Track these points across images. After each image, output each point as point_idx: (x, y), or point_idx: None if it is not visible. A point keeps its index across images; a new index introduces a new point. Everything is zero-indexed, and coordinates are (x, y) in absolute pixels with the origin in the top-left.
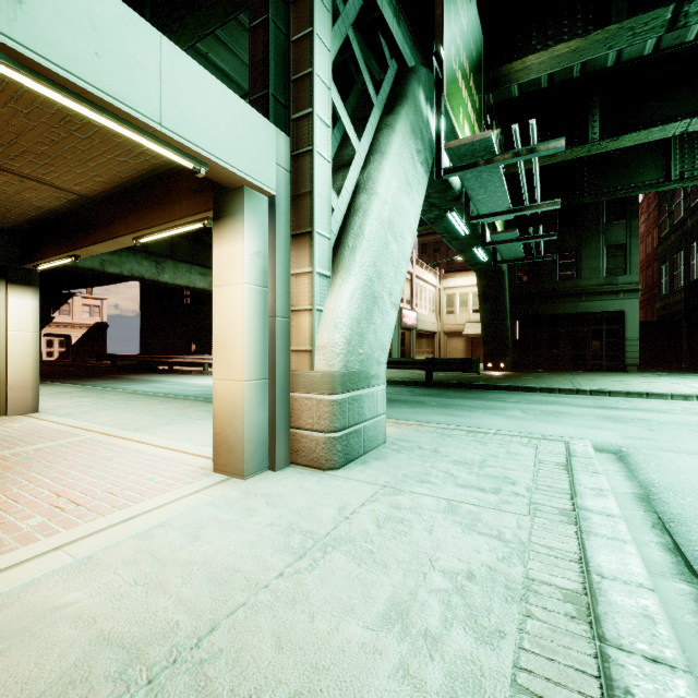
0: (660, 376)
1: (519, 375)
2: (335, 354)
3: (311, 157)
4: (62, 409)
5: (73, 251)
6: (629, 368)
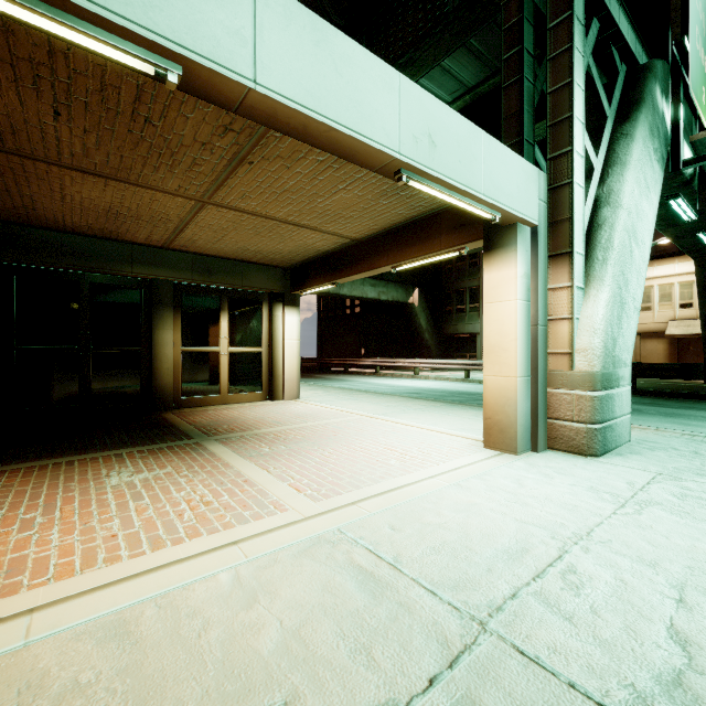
0: None
1: None
2: (595, 357)
3: (570, 188)
4: (312, 398)
5: (337, 280)
6: None
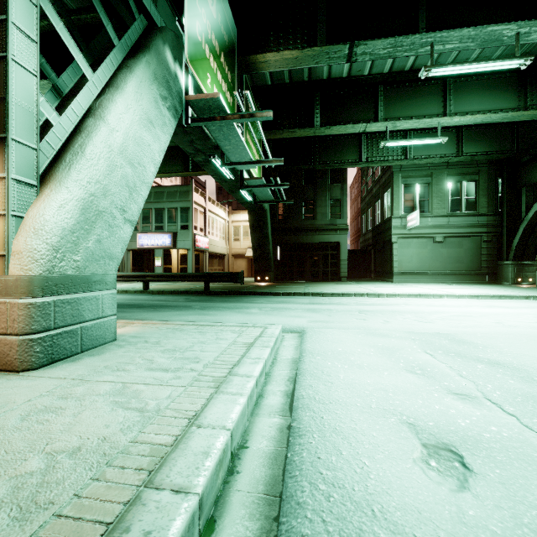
0: (357, 283)
1: (276, 285)
2: (33, 259)
3: (5, 64)
4: None
5: None
6: (343, 278)
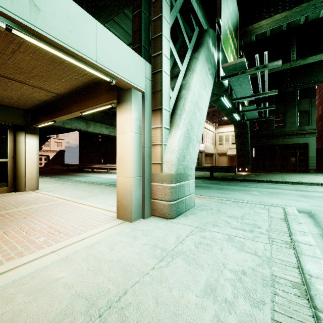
0: None
1: (255, 174)
2: (172, 165)
3: (161, 74)
4: (48, 188)
5: (53, 119)
6: (311, 171)
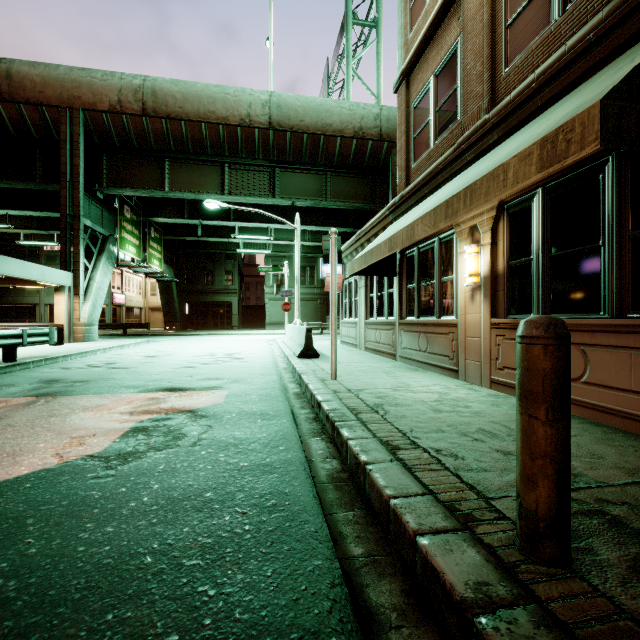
0: (238, 330)
1: (177, 331)
2: (86, 319)
3: (80, 279)
4: None
5: None
6: (234, 327)
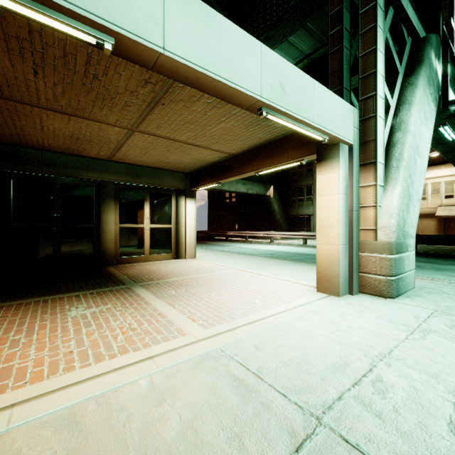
0: None
1: None
2: (392, 232)
3: (375, 120)
4: (204, 257)
5: (220, 180)
6: None
